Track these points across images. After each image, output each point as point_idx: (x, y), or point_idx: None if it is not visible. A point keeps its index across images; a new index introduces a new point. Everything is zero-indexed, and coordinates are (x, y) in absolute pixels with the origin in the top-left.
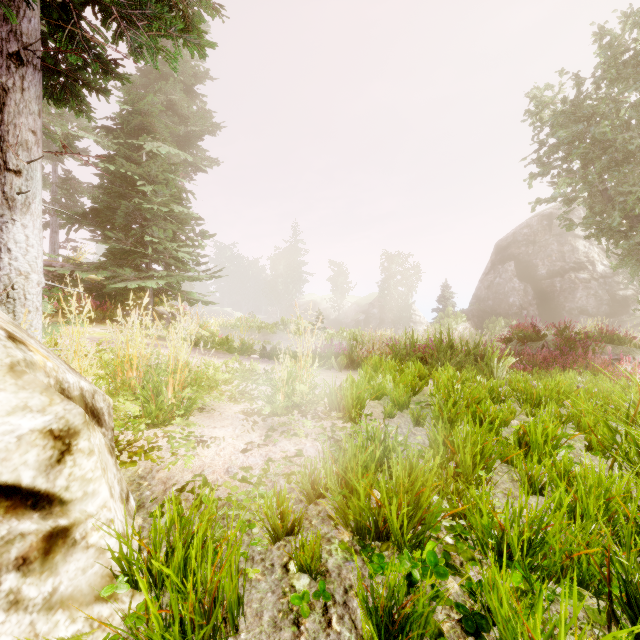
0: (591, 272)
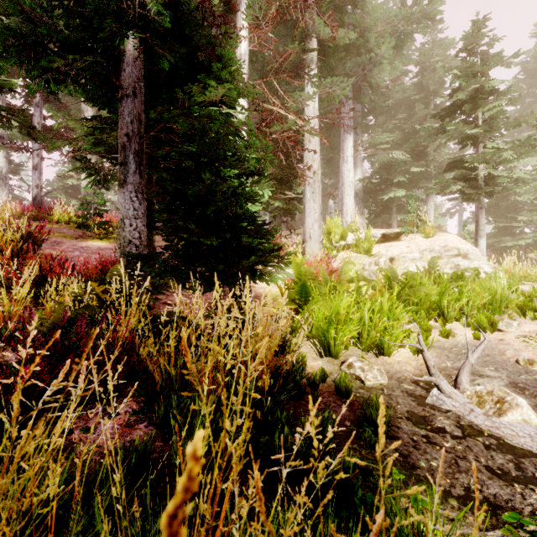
0: None
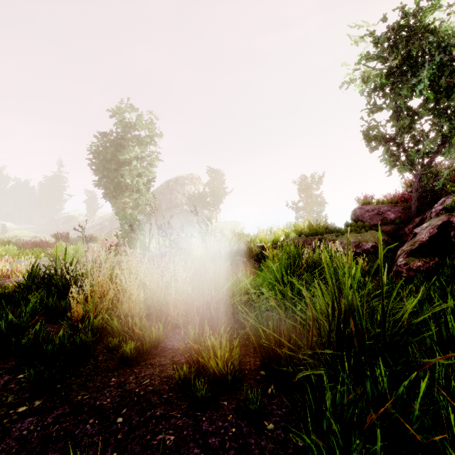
0: (181, 209)
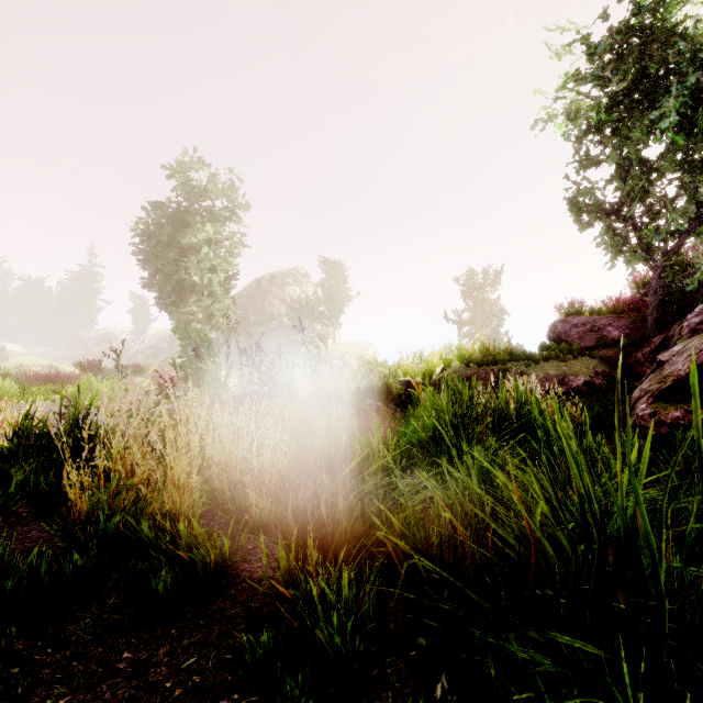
0: (279, 322)
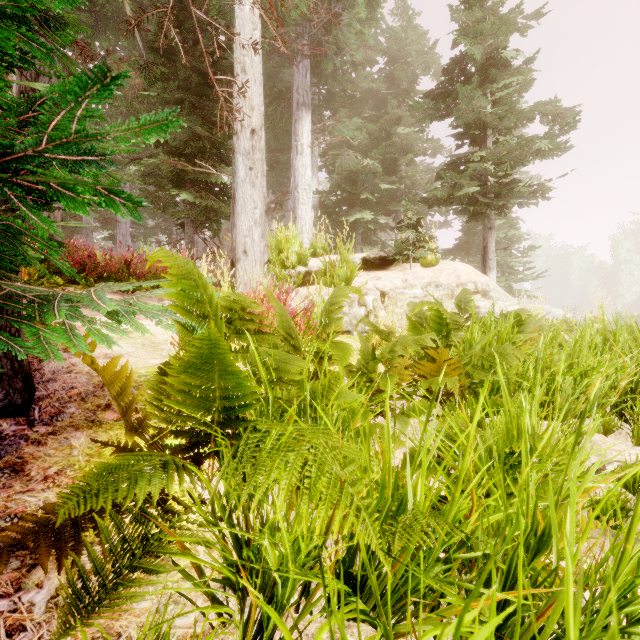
0: None
